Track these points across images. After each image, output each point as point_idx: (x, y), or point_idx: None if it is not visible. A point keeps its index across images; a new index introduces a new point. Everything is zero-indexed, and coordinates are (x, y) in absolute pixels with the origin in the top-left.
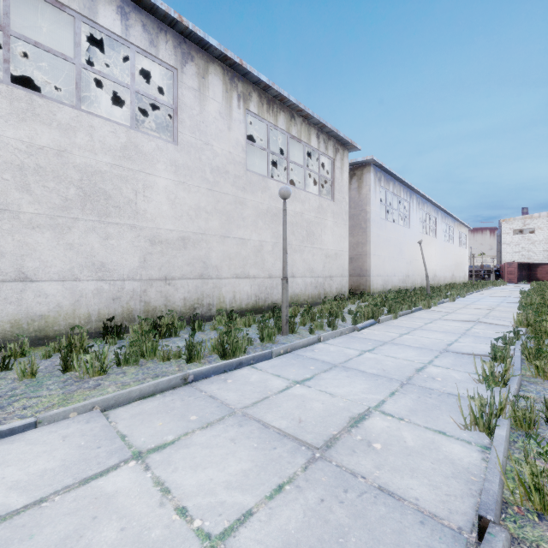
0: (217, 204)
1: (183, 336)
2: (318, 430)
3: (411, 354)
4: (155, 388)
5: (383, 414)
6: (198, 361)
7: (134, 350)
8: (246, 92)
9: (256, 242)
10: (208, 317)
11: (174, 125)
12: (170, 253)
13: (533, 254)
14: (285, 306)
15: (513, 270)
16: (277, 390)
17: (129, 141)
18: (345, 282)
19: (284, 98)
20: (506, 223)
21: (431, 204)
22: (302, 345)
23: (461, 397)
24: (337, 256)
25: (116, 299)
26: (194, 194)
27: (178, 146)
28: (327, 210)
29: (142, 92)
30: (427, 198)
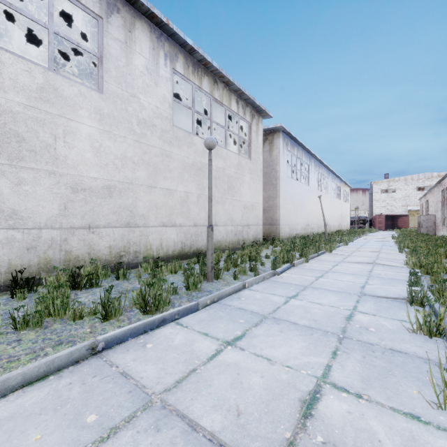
0: (143, 155)
1: (106, 285)
2: (264, 431)
3: (334, 300)
4: (48, 367)
5: (335, 389)
6: (115, 319)
7: (40, 308)
8: (172, 53)
9: (182, 193)
10: (135, 264)
11: (98, 73)
12: (94, 201)
13: (395, 208)
14: (210, 253)
15: (382, 220)
16: (206, 357)
17: (47, 83)
18: (260, 229)
19: (208, 63)
20: (376, 184)
21: (325, 167)
22: (228, 293)
23: (406, 354)
24: (253, 207)
25: (31, 248)
26: (120, 144)
27: (103, 95)
28: (245, 167)
29: (62, 35)
30: (322, 162)
